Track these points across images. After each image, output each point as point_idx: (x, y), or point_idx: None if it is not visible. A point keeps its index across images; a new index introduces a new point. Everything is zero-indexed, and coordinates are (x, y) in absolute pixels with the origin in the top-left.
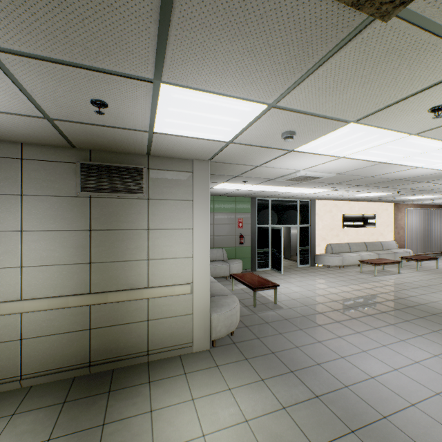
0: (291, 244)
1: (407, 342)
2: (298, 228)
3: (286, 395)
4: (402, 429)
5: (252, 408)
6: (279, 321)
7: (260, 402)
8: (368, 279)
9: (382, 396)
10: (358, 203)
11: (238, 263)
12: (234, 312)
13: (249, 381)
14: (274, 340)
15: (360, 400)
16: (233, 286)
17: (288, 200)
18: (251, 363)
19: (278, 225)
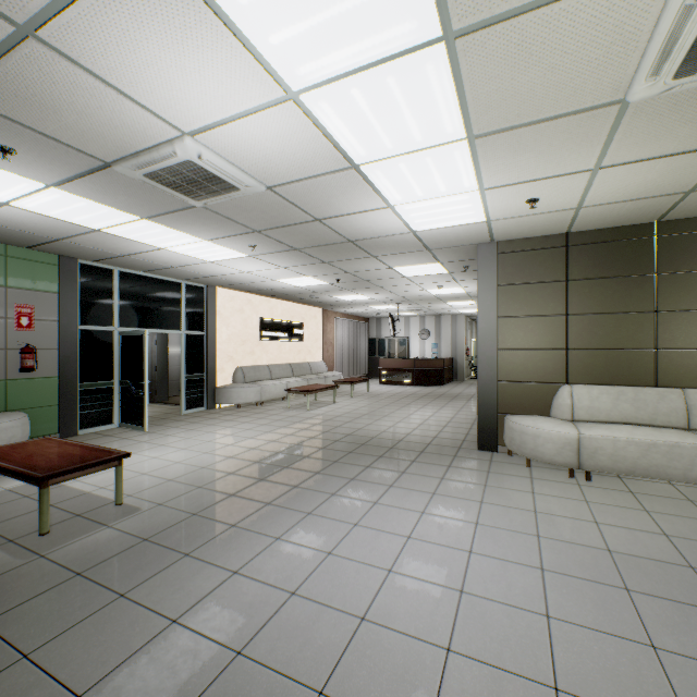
0: (171, 375)
1: (382, 503)
2: (183, 337)
3: None
4: None
5: None
6: (124, 553)
7: None
8: (301, 416)
9: (397, 665)
10: (281, 302)
11: (12, 421)
12: None
13: None
14: (95, 635)
15: None
16: None
17: (162, 279)
18: None
19: (139, 329)
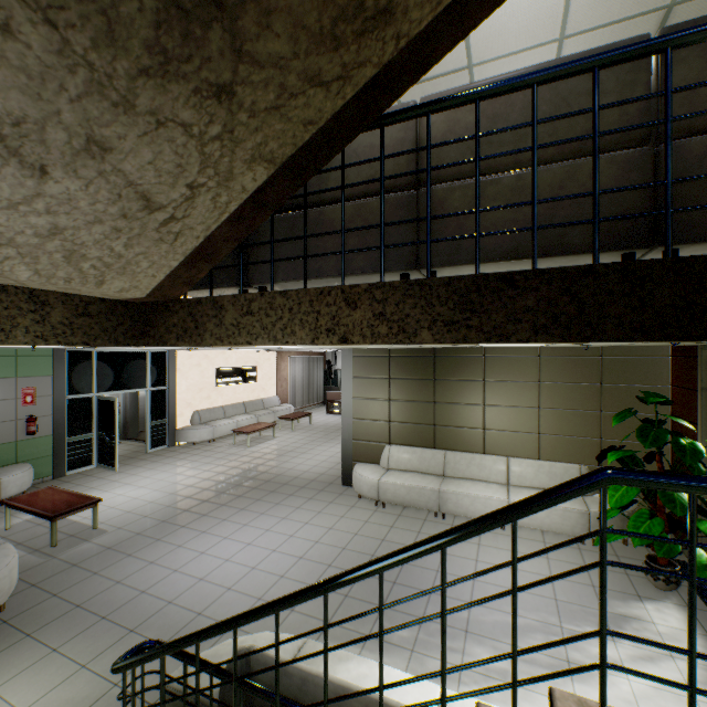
0: (142, 413)
1: (249, 525)
2: (148, 393)
3: (90, 650)
4: (212, 616)
5: (33, 693)
6: (97, 555)
7: (47, 680)
8: (239, 453)
9: (205, 594)
10: (236, 352)
11: (23, 472)
12: (6, 573)
13: (32, 662)
14: (84, 587)
15: (182, 609)
16: (10, 521)
17: (131, 351)
18: (38, 637)
19: (113, 392)
